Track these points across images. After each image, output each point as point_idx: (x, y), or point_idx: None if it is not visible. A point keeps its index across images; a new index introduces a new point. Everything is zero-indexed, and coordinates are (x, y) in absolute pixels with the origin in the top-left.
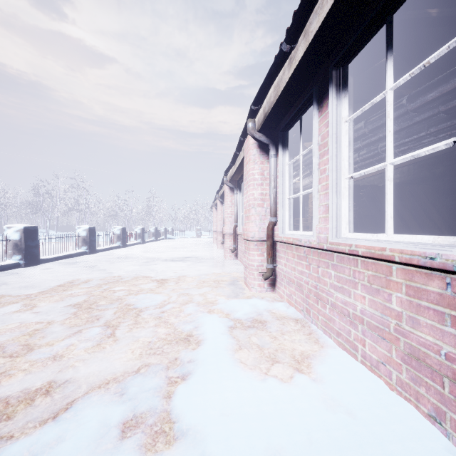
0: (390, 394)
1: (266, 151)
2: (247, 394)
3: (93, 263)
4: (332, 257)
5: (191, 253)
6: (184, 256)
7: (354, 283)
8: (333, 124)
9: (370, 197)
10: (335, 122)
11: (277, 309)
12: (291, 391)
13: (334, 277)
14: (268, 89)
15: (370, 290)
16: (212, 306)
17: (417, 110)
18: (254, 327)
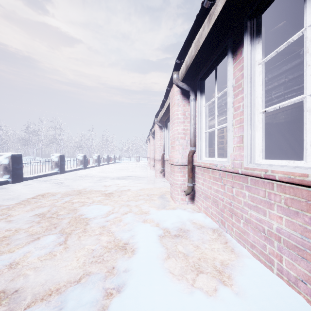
0: None
1: (187, 96)
2: None
3: (62, 180)
4: (246, 180)
5: (132, 173)
6: (127, 175)
7: (269, 203)
8: (248, 67)
9: (266, 131)
10: (249, 65)
11: (197, 219)
12: (218, 309)
13: (248, 197)
14: (190, 45)
15: (287, 211)
16: (146, 216)
17: None
18: (179, 236)
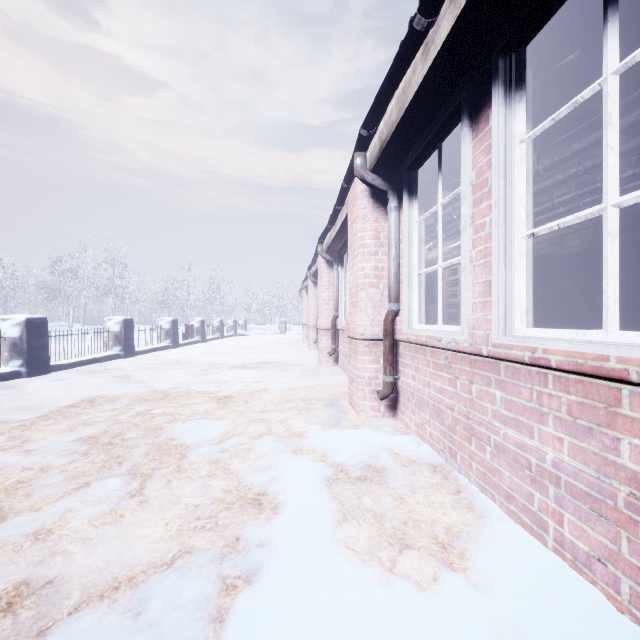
0: (618, 621)
1: (382, 202)
2: (360, 618)
3: (128, 371)
4: (497, 368)
5: (271, 356)
6: (261, 360)
7: (540, 413)
8: (500, 147)
9: (541, 272)
10: (502, 143)
11: (402, 448)
12: (438, 612)
13: (501, 401)
14: (387, 100)
15: (572, 428)
16: (300, 442)
17: (629, 130)
18: (367, 479)
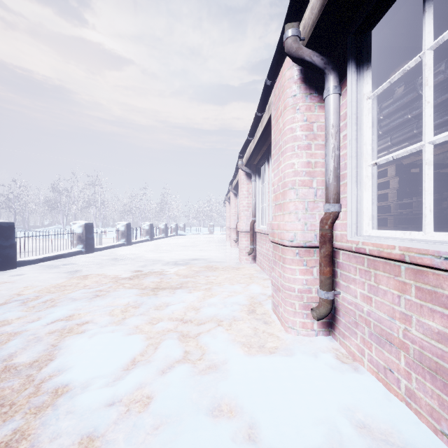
0: None
1: (315, 87)
2: None
3: (81, 266)
4: None
5: (200, 253)
6: (192, 257)
7: None
8: None
9: None
10: None
11: (365, 410)
12: None
13: None
14: None
15: None
16: (218, 387)
17: None
18: None
